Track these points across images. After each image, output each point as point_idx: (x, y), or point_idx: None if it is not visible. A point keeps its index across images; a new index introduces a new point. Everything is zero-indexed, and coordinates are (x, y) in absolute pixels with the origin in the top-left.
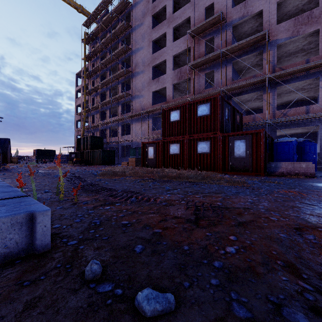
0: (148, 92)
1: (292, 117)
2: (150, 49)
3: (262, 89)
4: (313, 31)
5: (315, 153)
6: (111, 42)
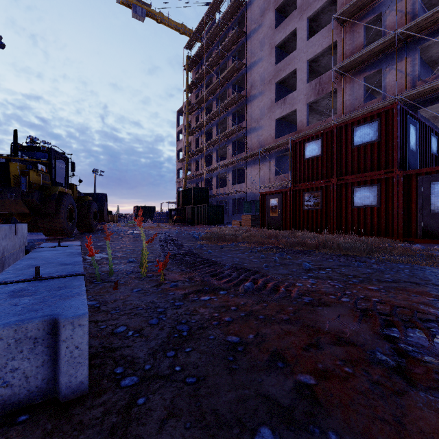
0: (269, 121)
1: None
2: (272, 59)
3: None
4: None
5: None
6: (219, 61)
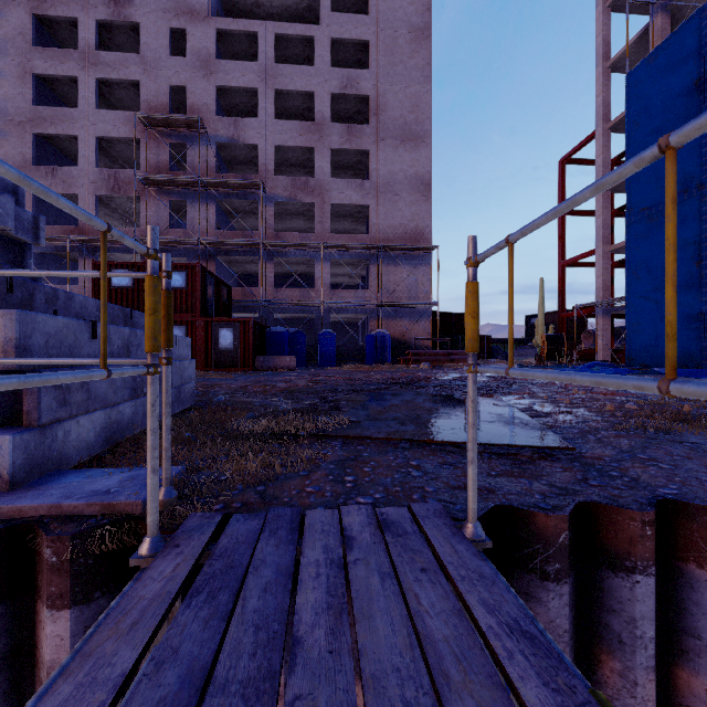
0: None
1: (288, 302)
2: (28, 90)
3: (257, 255)
4: (309, 203)
5: (305, 345)
6: None
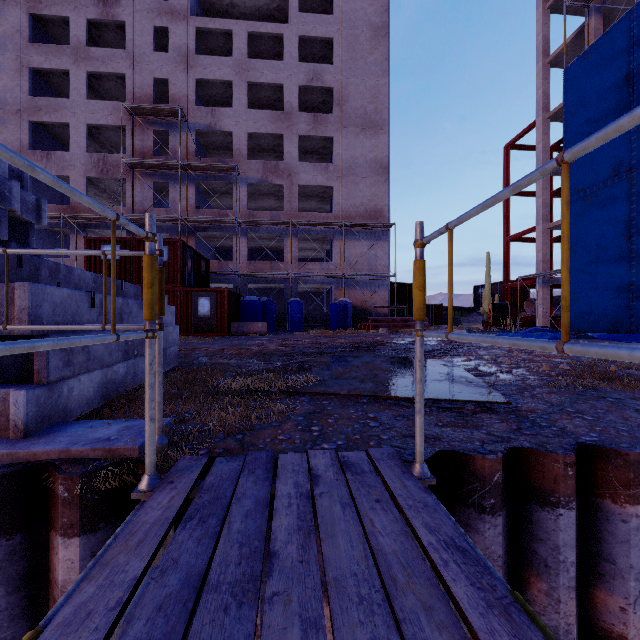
0: None
1: (260, 273)
2: (25, 82)
3: (232, 231)
4: (279, 184)
5: (275, 313)
6: None
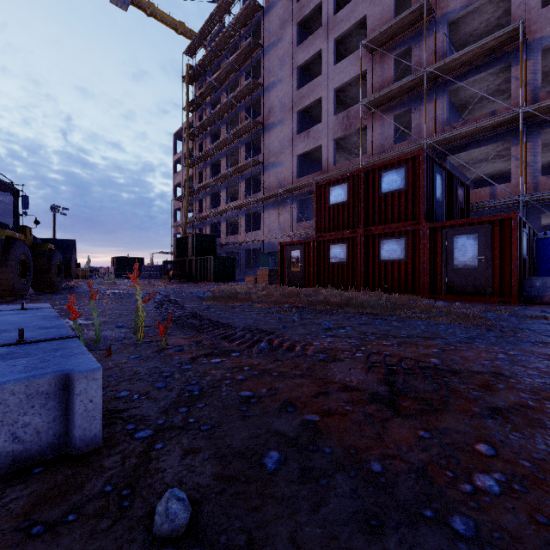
0: (291, 157)
1: None
2: (294, 82)
3: (510, 137)
4: None
5: None
6: (229, 76)
